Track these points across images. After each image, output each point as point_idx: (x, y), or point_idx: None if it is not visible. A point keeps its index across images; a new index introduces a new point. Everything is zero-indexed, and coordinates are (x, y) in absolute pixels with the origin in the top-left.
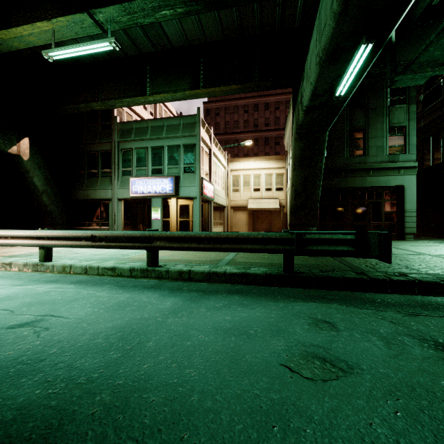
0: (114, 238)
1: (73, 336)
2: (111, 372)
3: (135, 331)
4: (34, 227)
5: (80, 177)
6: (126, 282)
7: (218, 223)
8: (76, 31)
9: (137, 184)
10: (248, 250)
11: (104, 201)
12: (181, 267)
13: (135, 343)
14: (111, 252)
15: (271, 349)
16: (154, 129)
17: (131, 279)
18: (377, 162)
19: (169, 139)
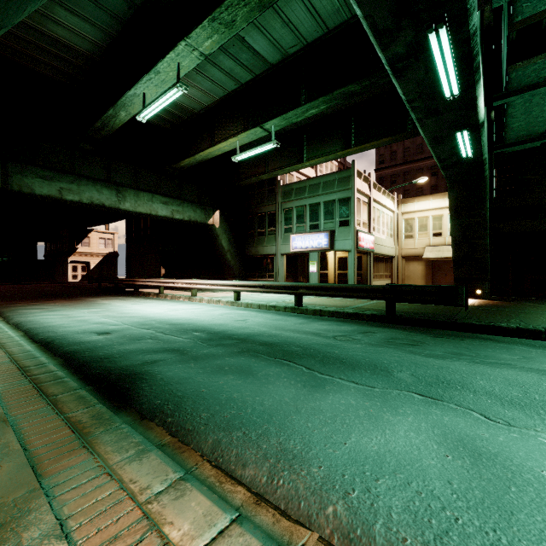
0: (275, 287)
1: (258, 324)
2: (271, 331)
3: (281, 326)
4: (220, 279)
5: (252, 236)
6: (281, 313)
7: (382, 276)
8: (252, 137)
9: (296, 240)
10: (359, 297)
11: (270, 256)
12: (316, 308)
13: (280, 328)
14: (274, 298)
15: (333, 334)
16: (311, 187)
17: (284, 312)
18: None
19: (325, 195)
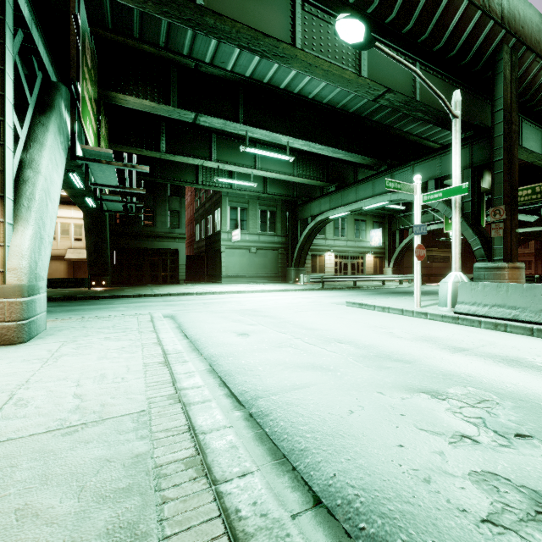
0: None
1: None
2: None
3: None
4: None
5: None
6: None
7: None
8: None
9: None
10: None
11: None
12: None
13: None
14: None
15: None
16: None
17: None
18: (162, 232)
19: None
